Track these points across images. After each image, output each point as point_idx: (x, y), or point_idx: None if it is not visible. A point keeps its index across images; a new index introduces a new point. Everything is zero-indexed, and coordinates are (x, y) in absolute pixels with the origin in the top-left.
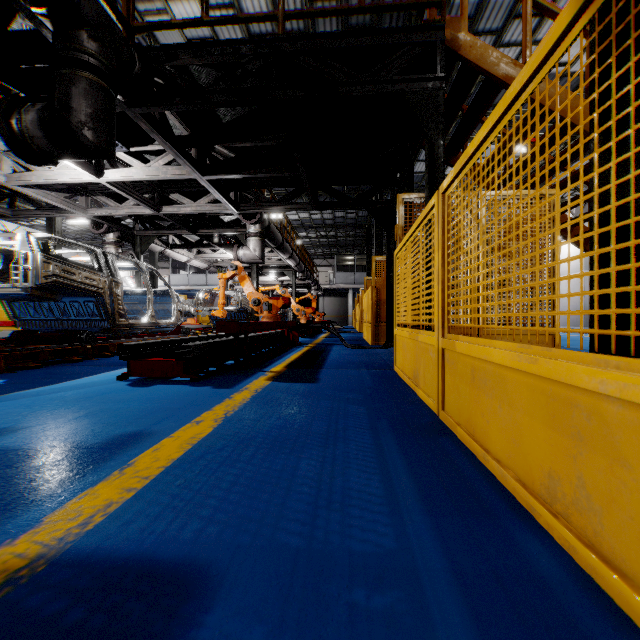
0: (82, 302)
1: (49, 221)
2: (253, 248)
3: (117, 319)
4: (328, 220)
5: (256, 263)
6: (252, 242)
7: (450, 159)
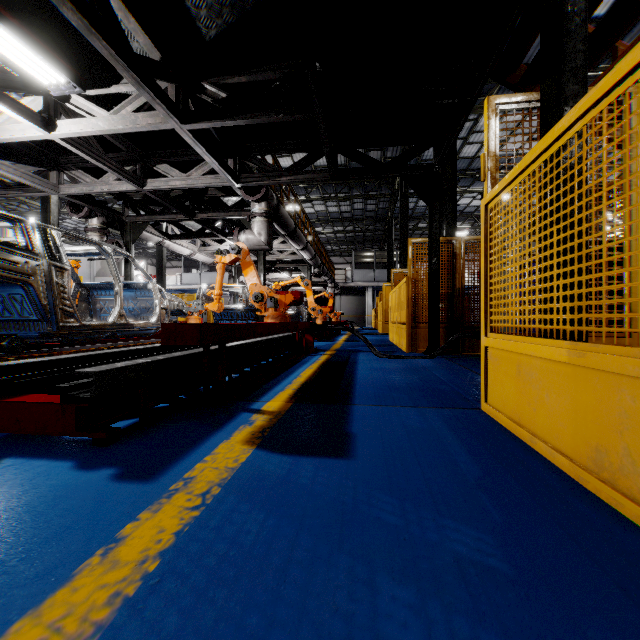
0: (7, 295)
1: (44, 213)
2: (258, 231)
3: (60, 319)
4: (346, 213)
5: (262, 250)
6: (256, 224)
7: (531, 88)
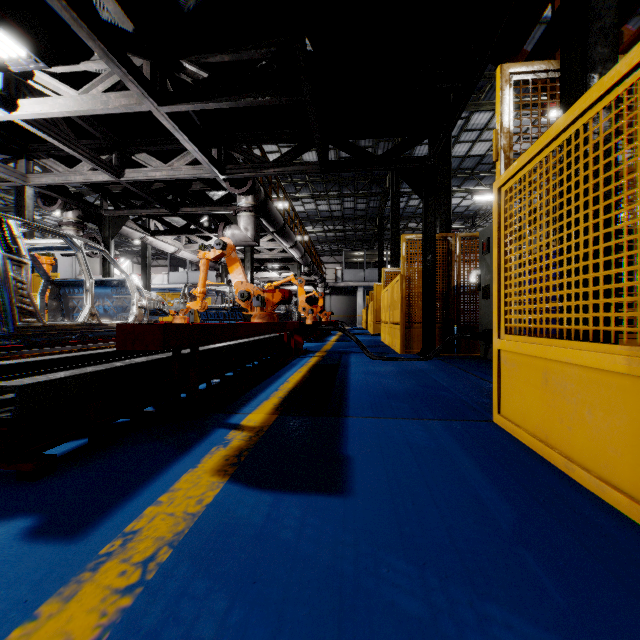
0: None
1: (19, 207)
2: (244, 226)
3: (18, 319)
4: (336, 212)
5: (248, 246)
6: (243, 219)
7: None
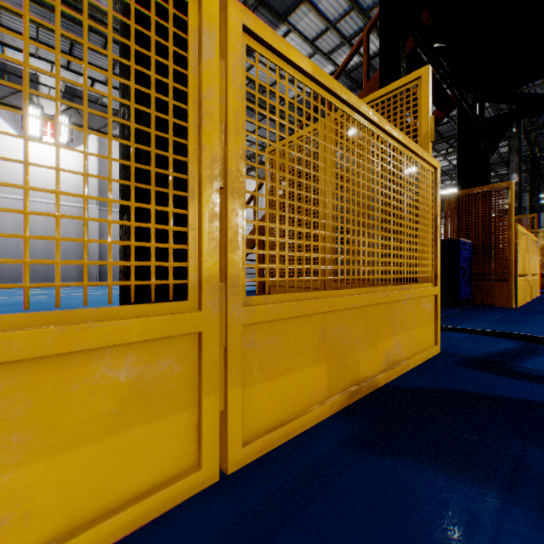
0: None
1: None
2: None
3: None
4: None
5: None
6: None
7: None
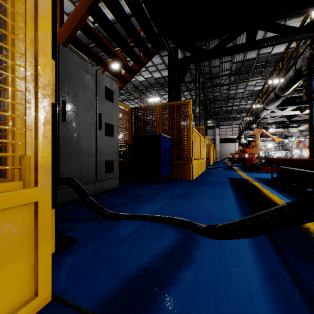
0: None
1: None
2: None
3: None
4: None
5: None
6: None
7: None
